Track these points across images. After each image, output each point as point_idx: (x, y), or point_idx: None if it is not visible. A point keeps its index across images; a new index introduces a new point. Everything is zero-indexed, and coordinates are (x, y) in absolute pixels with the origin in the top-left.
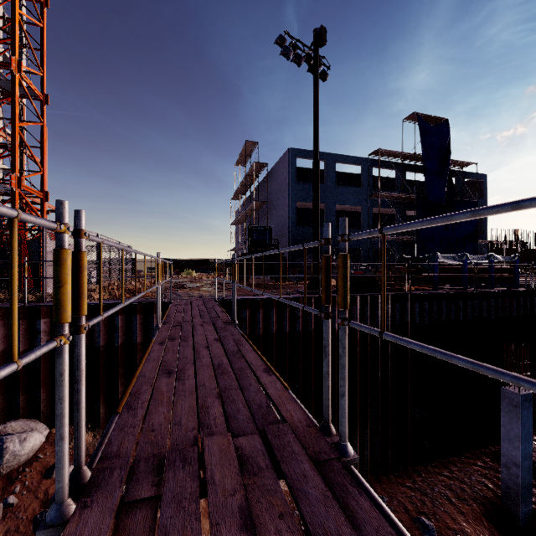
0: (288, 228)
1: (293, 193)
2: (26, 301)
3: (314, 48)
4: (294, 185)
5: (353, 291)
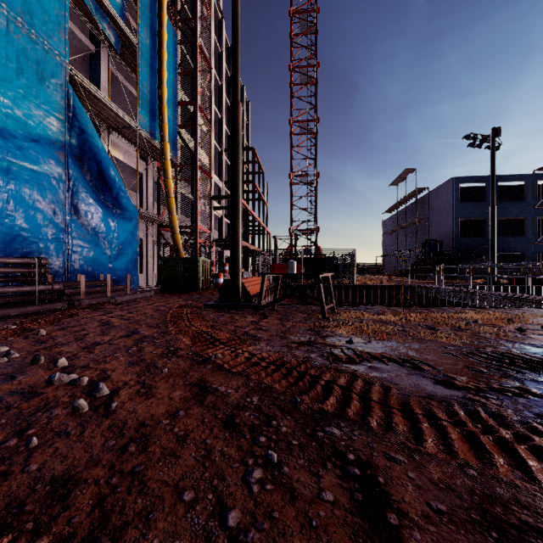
0: (452, 239)
1: (456, 211)
2: (355, 283)
3: (491, 139)
4: (457, 206)
5: (521, 284)
